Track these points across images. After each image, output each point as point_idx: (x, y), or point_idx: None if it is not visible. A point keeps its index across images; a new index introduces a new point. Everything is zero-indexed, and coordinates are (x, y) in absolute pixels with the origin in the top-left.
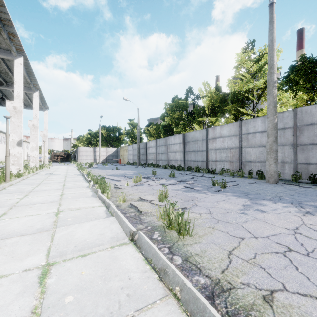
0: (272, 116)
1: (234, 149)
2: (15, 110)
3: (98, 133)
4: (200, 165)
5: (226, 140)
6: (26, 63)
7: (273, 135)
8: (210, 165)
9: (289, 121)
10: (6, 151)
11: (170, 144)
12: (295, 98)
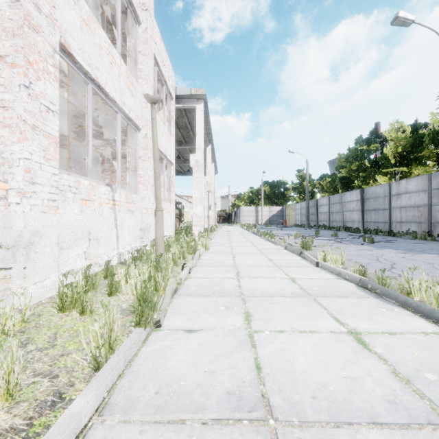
0: None
1: (422, 208)
2: (207, 184)
3: (260, 190)
4: (381, 226)
5: (413, 196)
6: (212, 146)
7: None
8: (393, 227)
9: None
10: (208, 214)
11: (345, 202)
12: None
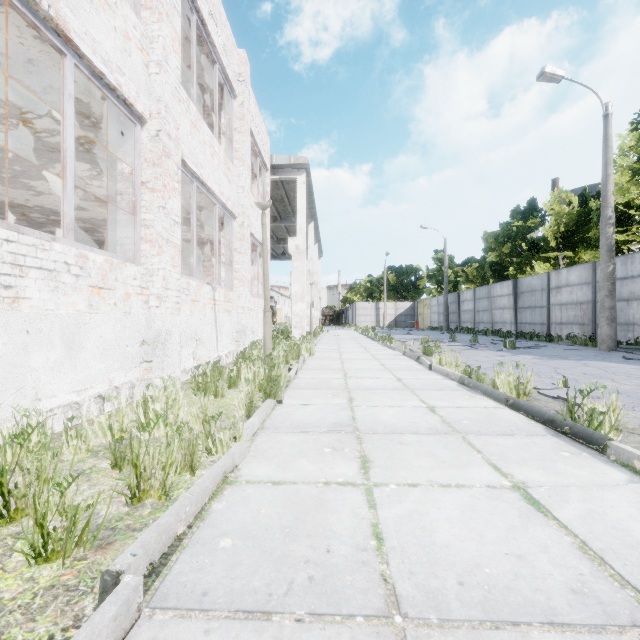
0: (604, 264)
1: (585, 305)
2: (309, 273)
3: (382, 279)
4: (538, 329)
5: (575, 290)
6: (315, 223)
7: (605, 289)
8: (552, 330)
9: None
10: (310, 313)
11: (495, 296)
12: None
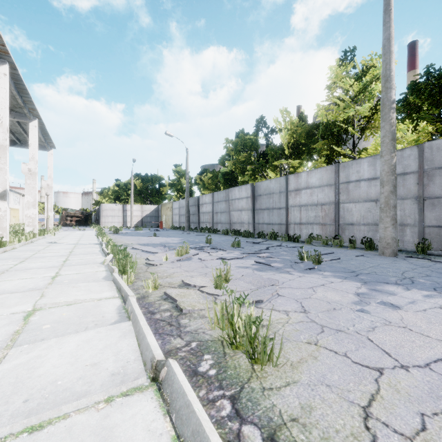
0: (389, 154)
1: (328, 206)
2: None
3: (130, 184)
4: (277, 229)
5: (316, 192)
6: (15, 75)
7: (390, 183)
8: (291, 230)
9: (412, 163)
10: None
11: (233, 199)
12: (417, 130)
